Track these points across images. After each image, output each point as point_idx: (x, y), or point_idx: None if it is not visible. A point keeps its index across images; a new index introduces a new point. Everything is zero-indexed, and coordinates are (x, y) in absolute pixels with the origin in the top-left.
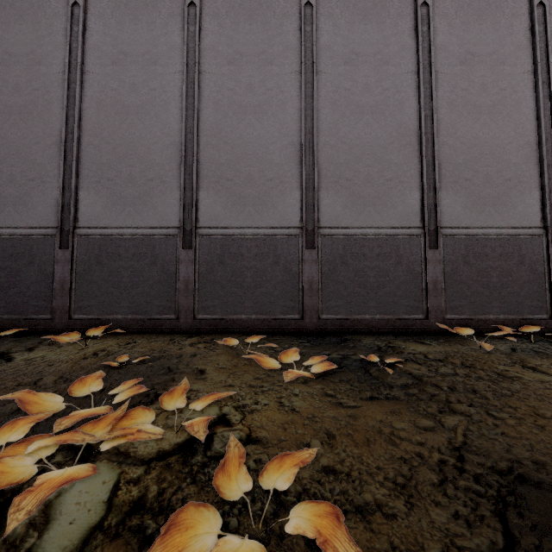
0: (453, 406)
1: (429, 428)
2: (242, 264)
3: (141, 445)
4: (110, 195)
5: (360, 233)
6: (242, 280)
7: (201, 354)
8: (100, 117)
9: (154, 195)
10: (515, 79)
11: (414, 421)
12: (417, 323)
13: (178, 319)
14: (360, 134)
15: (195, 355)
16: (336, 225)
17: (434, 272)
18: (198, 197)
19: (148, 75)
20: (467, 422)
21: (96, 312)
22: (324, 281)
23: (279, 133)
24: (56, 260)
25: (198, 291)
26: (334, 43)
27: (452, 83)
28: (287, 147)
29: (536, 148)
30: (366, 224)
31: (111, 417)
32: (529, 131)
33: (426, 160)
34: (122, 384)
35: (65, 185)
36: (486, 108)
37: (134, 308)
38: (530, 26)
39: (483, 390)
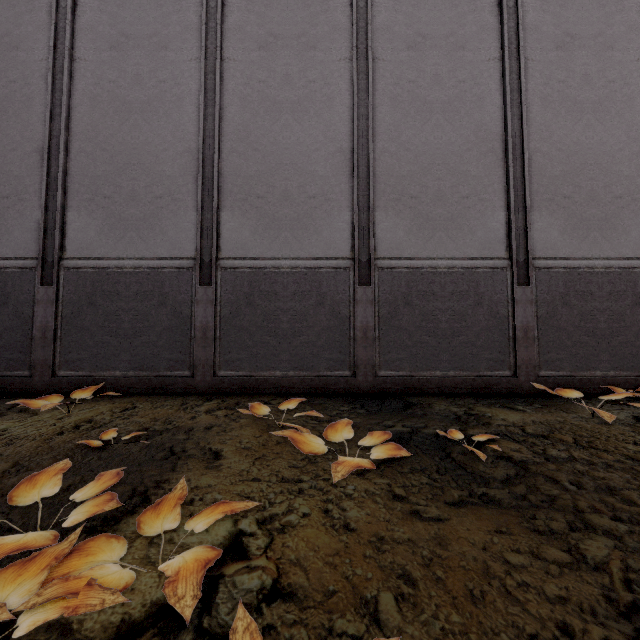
0: (589, 520)
1: (565, 564)
2: (277, 305)
3: None
4: (107, 216)
5: (429, 265)
6: (277, 326)
7: (219, 426)
8: (94, 117)
9: (164, 216)
10: (627, 68)
11: (537, 550)
12: (502, 381)
13: (194, 376)
14: (428, 139)
15: (210, 428)
16: (398, 255)
17: (524, 315)
18: (220, 220)
19: (156, 63)
20: (621, 552)
21: (87, 368)
22: (382, 327)
23: (323, 137)
24: (36, 301)
25: (220, 340)
26: (394, 22)
27: (546, 73)
28: (335, 154)
29: None
30: (436, 254)
31: (49, 555)
32: None
33: (513, 172)
34: (94, 480)
35: (48, 204)
36: (589, 105)
37: (137, 362)
38: None
39: (623, 488)
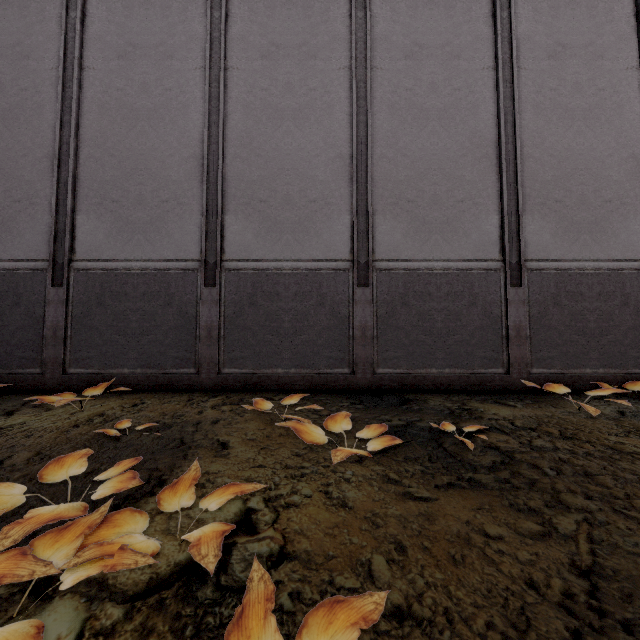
0: (564, 499)
1: (538, 535)
2: (279, 305)
3: None
4: (115, 220)
5: (425, 267)
6: (279, 326)
7: (225, 419)
8: (103, 124)
9: (170, 220)
10: (616, 77)
11: (514, 523)
12: (495, 378)
13: (199, 374)
14: (424, 145)
15: (217, 422)
16: (395, 257)
17: (517, 315)
18: (224, 223)
19: (163, 72)
20: (589, 525)
21: (96, 365)
22: (380, 327)
23: (324, 143)
24: (47, 301)
25: (224, 338)
26: (392, 32)
27: (538, 81)
28: (334, 160)
29: None
30: (432, 256)
31: (85, 524)
32: (633, 141)
33: (506, 177)
34: (114, 465)
35: (58, 208)
36: (580, 112)
37: (145, 360)
38: (634, 11)
39: (599, 473)
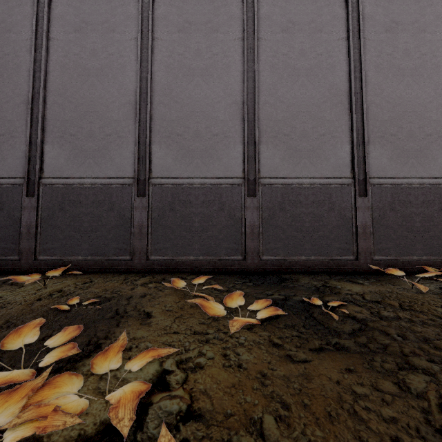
0: (411, 361)
1: (395, 394)
2: (191, 210)
3: None
4: (72, 148)
5: (297, 182)
6: (191, 225)
7: (150, 294)
8: (64, 79)
9: (112, 148)
10: (434, 45)
11: (375, 383)
12: (348, 263)
13: (133, 260)
14: (296, 94)
15: (144, 296)
16: (275, 175)
17: (363, 217)
18: (151, 151)
19: (107, 41)
20: (435, 385)
21: (59, 254)
22: (264, 226)
23: (223, 93)
24: (23, 207)
25: (151, 234)
26: (273, 13)
27: (378, 48)
28: (231, 105)
29: None
30: (301, 175)
31: (27, 388)
32: None
33: (356, 117)
34: (61, 333)
35: (31, 140)
36: (408, 71)
37: (94, 250)
38: None
39: (435, 339)
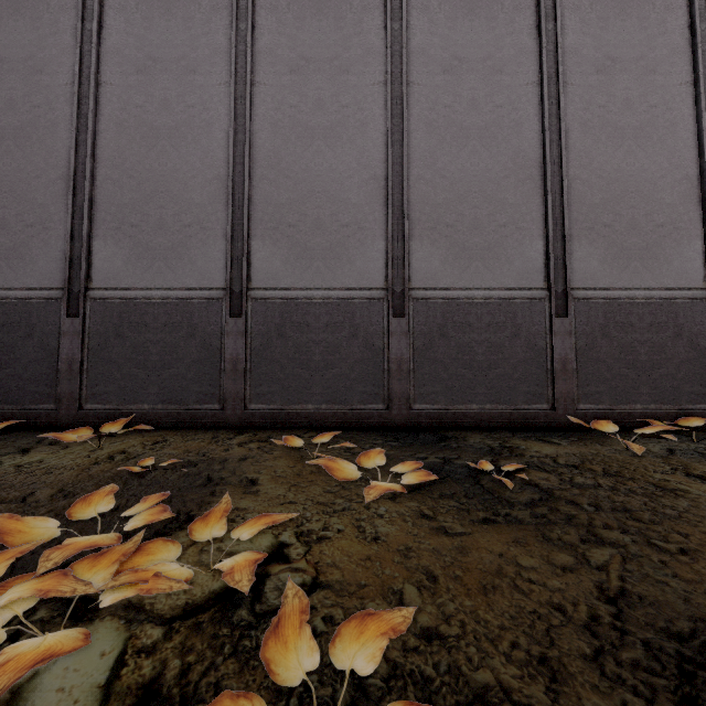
0: (599, 533)
1: (570, 566)
2: (309, 337)
3: (161, 593)
4: (134, 246)
5: (465, 296)
6: (309, 359)
7: (253, 457)
8: (121, 143)
9: (192, 246)
10: (669, 93)
11: (547, 555)
12: (540, 415)
13: (224, 410)
14: (464, 166)
15: (245, 459)
16: (433, 285)
17: (562, 347)
18: (251, 249)
19: (185, 87)
20: (621, 557)
21: (115, 401)
22: (417, 360)
23: (357, 164)
24: (62, 332)
25: (251, 372)
26: (430, 45)
27: (586, 97)
28: (368, 182)
29: (698, 184)
30: (472, 284)
31: (120, 553)
32: (687, 161)
33: (552, 200)
34: (141, 501)
35: (74, 233)
36: (630, 131)
37: (166, 395)
38: (688, 22)
39: (638, 509)
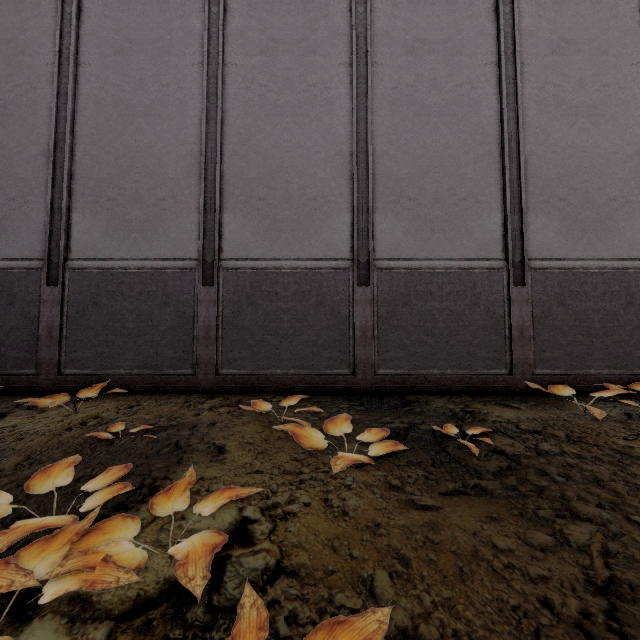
0: (574, 508)
1: (549, 547)
2: (278, 305)
3: None
4: (111, 218)
5: (427, 266)
6: (278, 326)
7: (222, 422)
8: (99, 120)
9: (167, 218)
10: (621, 73)
11: (524, 534)
12: (498, 379)
13: (197, 375)
14: (426, 142)
15: (214, 425)
16: (396, 256)
17: (520, 315)
18: (222, 221)
19: (160, 67)
20: (602, 536)
21: (92, 366)
22: (381, 327)
23: (323, 140)
24: (42, 301)
25: (222, 339)
26: (393, 28)
27: (542, 77)
28: (334, 157)
29: None
30: (433, 255)
31: (69, 537)
32: (638, 138)
33: (509, 175)
34: (105, 471)
35: (54, 206)
36: (584, 109)
37: (141, 361)
38: (639, 6)
39: (609, 479)
